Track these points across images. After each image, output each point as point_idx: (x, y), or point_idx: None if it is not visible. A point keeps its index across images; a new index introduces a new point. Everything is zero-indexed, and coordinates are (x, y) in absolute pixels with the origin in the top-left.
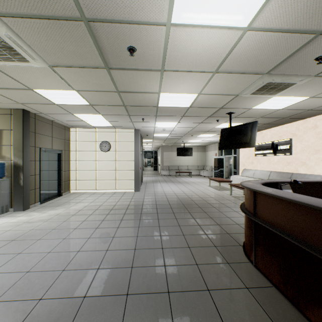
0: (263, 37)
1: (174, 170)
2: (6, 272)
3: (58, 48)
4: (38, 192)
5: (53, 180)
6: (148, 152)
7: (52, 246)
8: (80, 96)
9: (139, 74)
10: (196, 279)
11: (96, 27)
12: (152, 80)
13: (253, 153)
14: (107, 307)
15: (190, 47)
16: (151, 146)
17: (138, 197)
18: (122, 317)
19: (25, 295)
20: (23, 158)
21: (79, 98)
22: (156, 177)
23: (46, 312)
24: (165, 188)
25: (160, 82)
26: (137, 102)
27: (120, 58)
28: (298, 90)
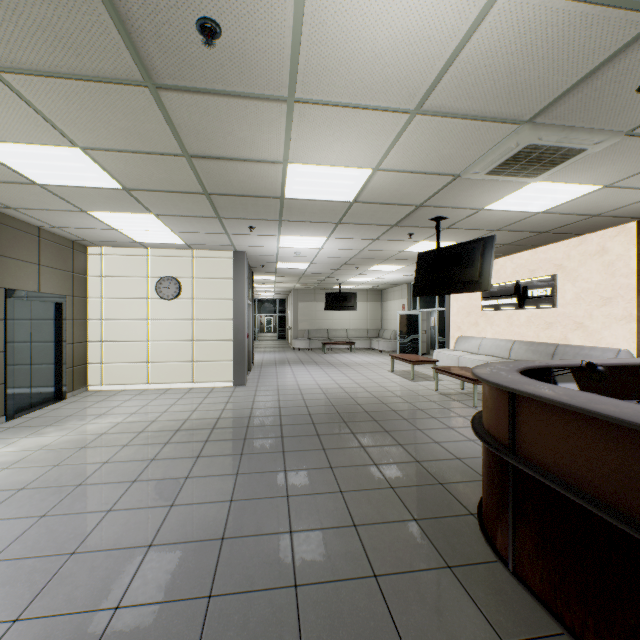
0: (538, 16)
1: (321, 338)
2: None
3: (1, 9)
4: (0, 393)
5: (43, 364)
6: (266, 301)
7: (4, 542)
8: (95, 165)
9: (233, 109)
10: (377, 624)
11: None
12: (268, 126)
13: (479, 304)
14: None
15: (359, 33)
16: (273, 289)
17: (242, 400)
18: None
19: None
20: None
21: (94, 169)
22: (282, 353)
23: None
24: (300, 378)
25: (287, 133)
26: (234, 185)
27: (181, 56)
28: (584, 169)
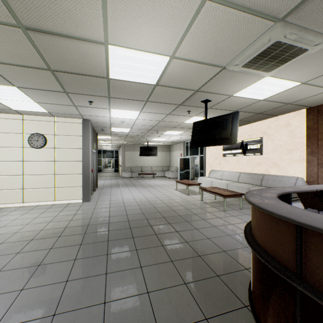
0: None
1: (137, 171)
2: None
3: None
4: None
5: None
6: (107, 151)
7: None
8: None
9: None
10: None
11: None
12: None
13: (221, 153)
14: None
15: None
16: (111, 144)
17: (85, 212)
18: None
19: None
20: None
21: None
22: (116, 180)
23: None
24: (125, 195)
25: (104, 10)
26: (71, 63)
27: None
28: (297, 68)
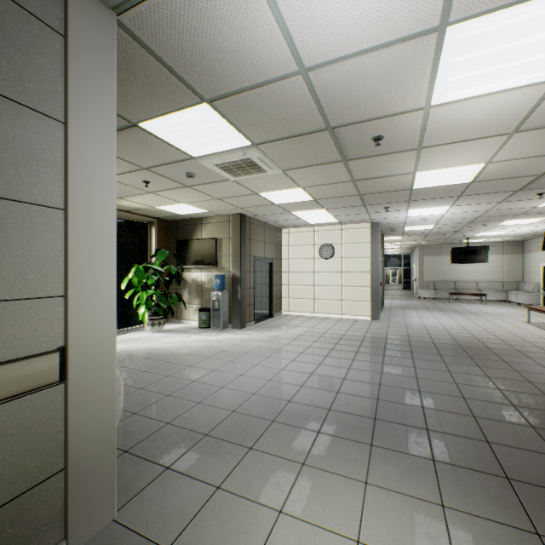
0: None
1: (446, 289)
2: (252, 377)
3: (296, 155)
4: (252, 309)
5: (264, 296)
6: (391, 256)
7: (283, 365)
8: (305, 193)
9: (384, 159)
10: (470, 429)
11: (340, 131)
12: (403, 161)
13: None
14: (354, 421)
15: (461, 118)
16: (399, 246)
17: (378, 328)
18: (371, 432)
19: (275, 395)
20: (240, 269)
21: (303, 194)
22: (407, 300)
23: (298, 410)
24: (425, 320)
25: (416, 160)
26: (378, 188)
27: (361, 149)
28: None
